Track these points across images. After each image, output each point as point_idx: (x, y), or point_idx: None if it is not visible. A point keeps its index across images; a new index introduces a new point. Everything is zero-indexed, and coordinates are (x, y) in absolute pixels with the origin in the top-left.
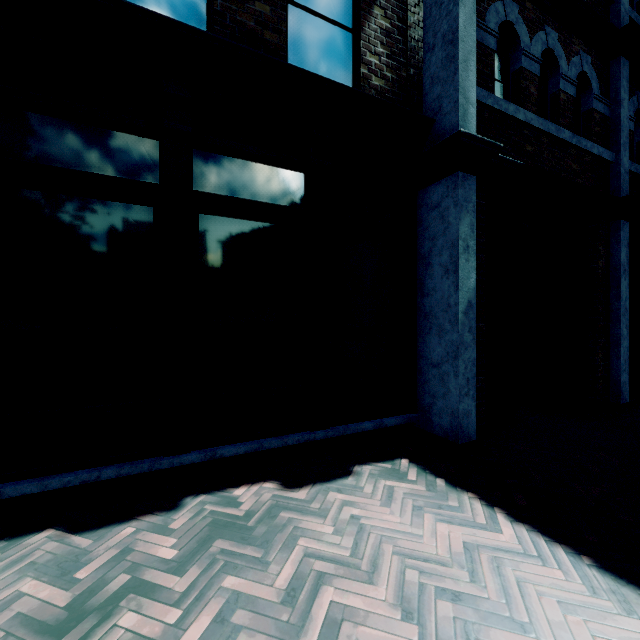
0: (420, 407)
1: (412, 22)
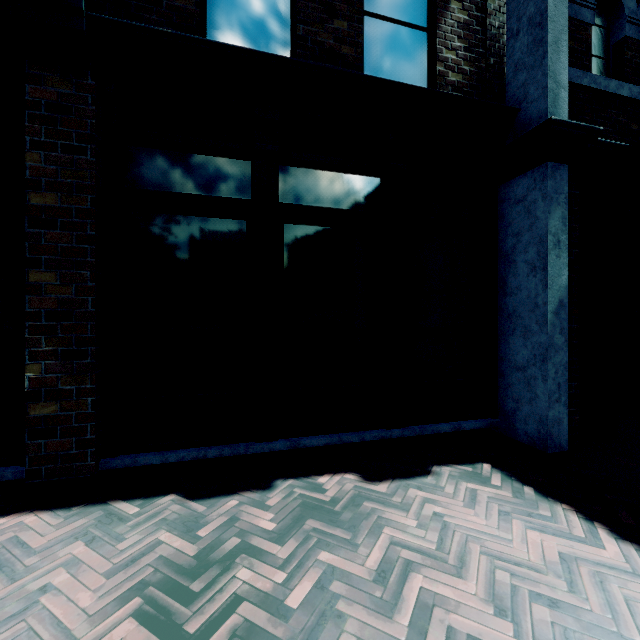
0: (502, 412)
1: (492, 9)
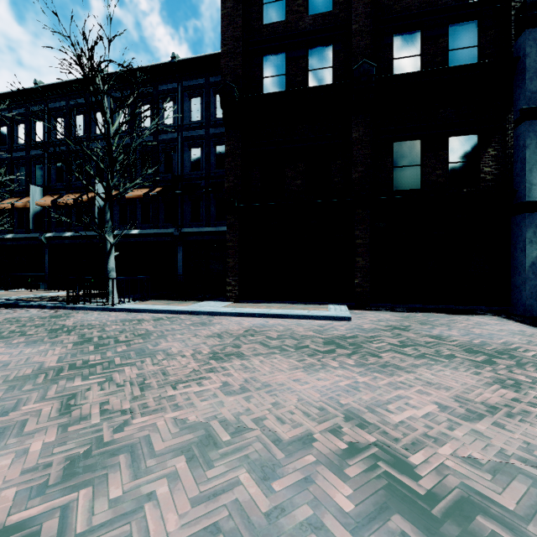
0: (512, 304)
1: (509, 146)
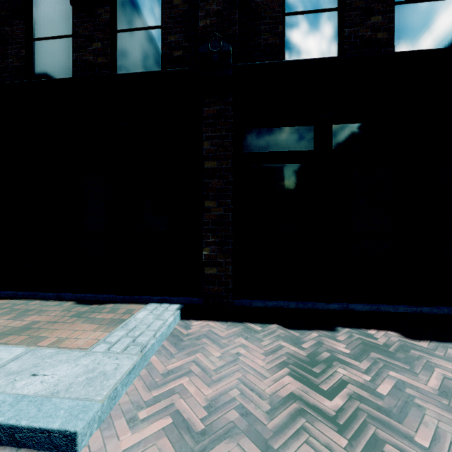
0: None
1: None
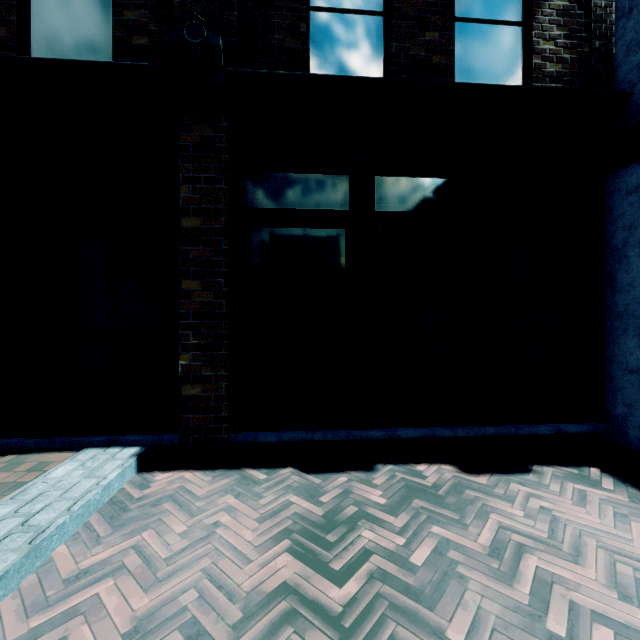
0: (610, 417)
1: None
